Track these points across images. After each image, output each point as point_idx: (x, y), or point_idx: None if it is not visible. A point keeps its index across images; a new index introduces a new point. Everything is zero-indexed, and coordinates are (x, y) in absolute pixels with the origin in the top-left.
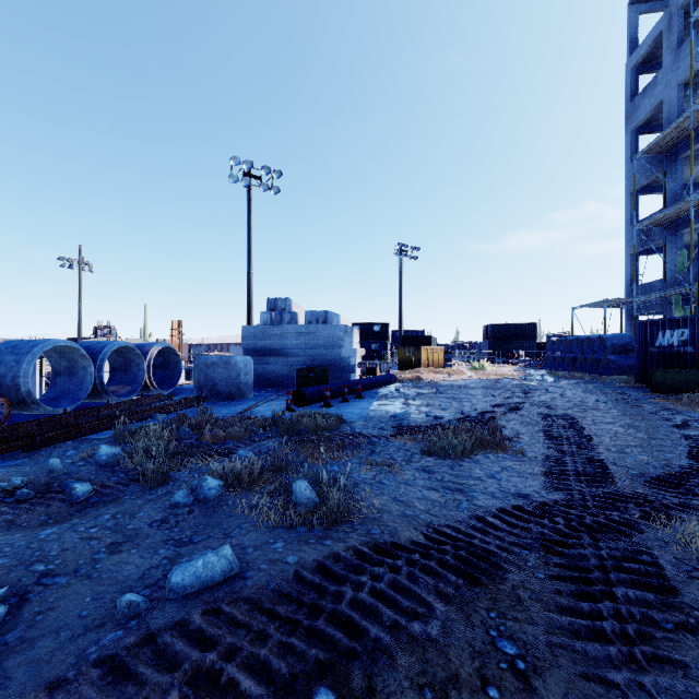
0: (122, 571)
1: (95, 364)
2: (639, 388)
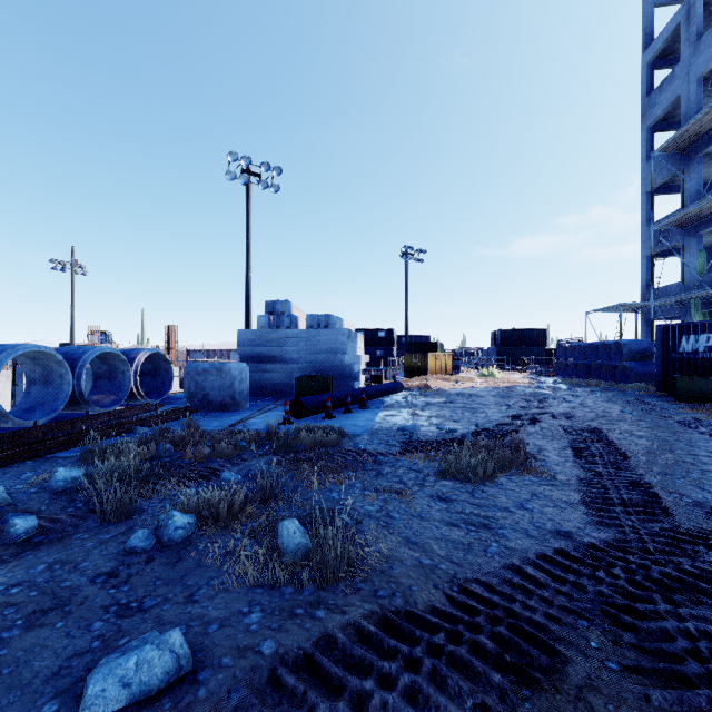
0: (33, 662)
1: (74, 371)
2: (661, 396)
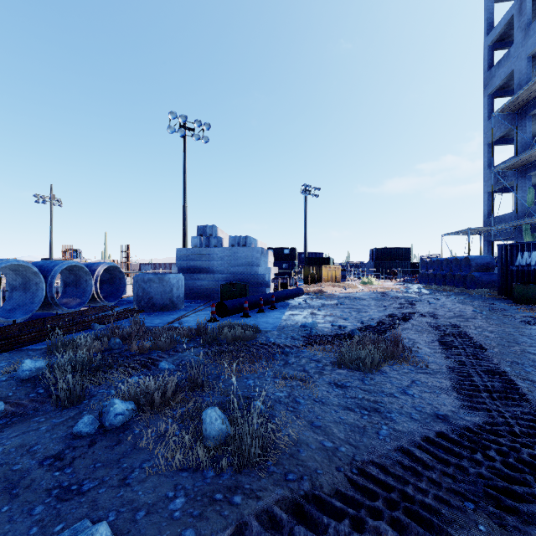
0: None
1: (47, 280)
2: (501, 299)
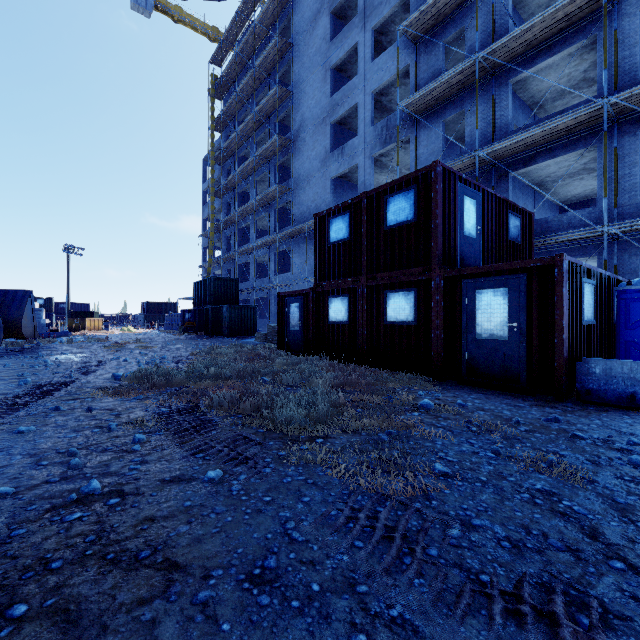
0: None
1: None
2: None
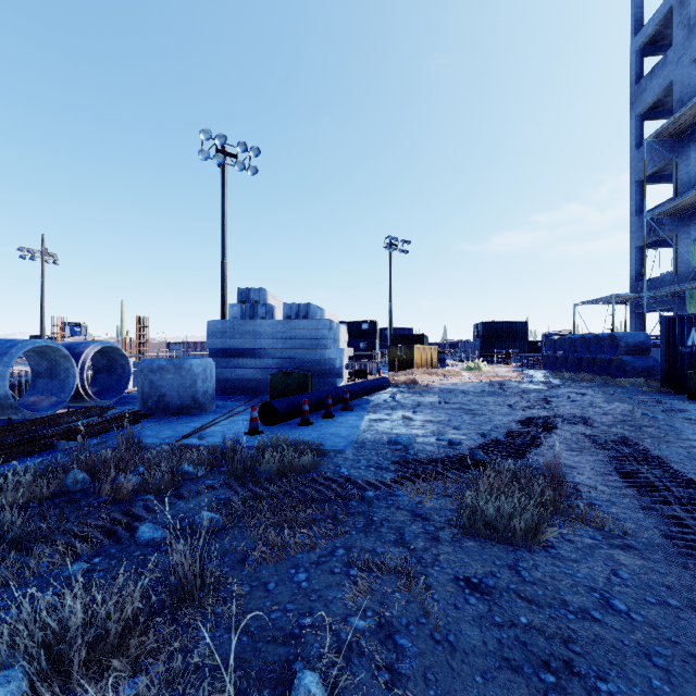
0: None
1: None
2: (667, 393)
